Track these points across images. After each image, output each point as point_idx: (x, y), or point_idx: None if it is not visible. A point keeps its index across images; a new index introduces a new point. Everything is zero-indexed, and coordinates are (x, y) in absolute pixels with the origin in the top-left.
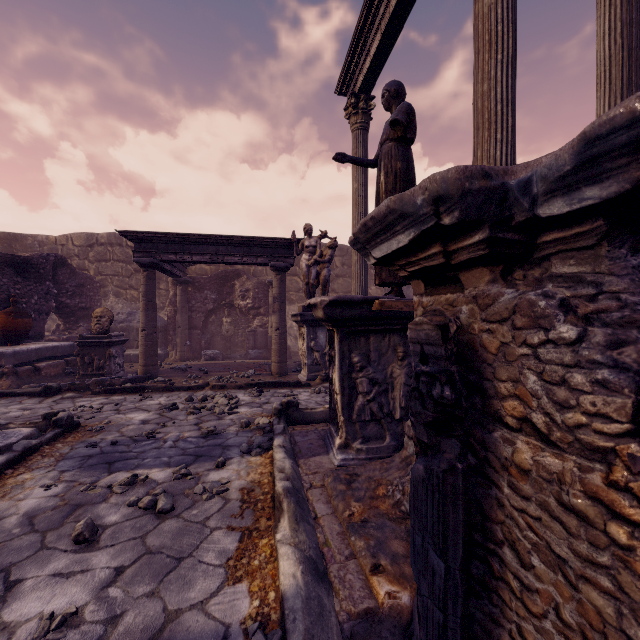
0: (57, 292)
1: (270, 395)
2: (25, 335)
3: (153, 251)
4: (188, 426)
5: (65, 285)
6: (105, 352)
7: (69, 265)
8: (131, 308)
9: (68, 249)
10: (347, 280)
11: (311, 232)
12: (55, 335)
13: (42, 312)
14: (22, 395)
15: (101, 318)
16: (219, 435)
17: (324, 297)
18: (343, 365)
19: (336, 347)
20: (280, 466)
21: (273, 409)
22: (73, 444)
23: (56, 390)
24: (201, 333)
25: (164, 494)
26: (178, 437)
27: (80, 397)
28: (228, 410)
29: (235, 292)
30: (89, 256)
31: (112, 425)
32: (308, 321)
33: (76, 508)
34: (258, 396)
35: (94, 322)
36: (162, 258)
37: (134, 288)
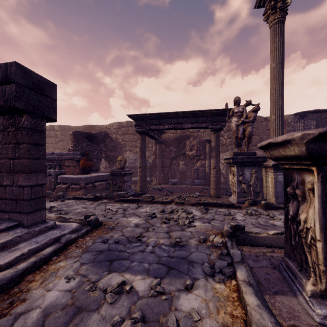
0: (105, 149)
1: (214, 213)
2: (91, 169)
3: (144, 124)
4: (162, 233)
5: (108, 146)
6: (122, 179)
7: (110, 137)
8: (136, 157)
9: (111, 130)
10: (255, 137)
11: (239, 102)
12: (105, 169)
13: (98, 159)
14: (86, 199)
15: (120, 161)
16: (183, 246)
17: (309, 130)
18: (326, 209)
19: (316, 188)
20: (260, 323)
21: (225, 231)
22: (95, 238)
23: (99, 198)
24: (168, 170)
25: (141, 324)
26: (155, 243)
27: (109, 203)
28: (187, 223)
29: (186, 147)
30: (119, 133)
31: (119, 225)
32: (237, 162)
33: (77, 312)
34: (205, 213)
35: (117, 163)
36: (149, 128)
37: (137, 147)
